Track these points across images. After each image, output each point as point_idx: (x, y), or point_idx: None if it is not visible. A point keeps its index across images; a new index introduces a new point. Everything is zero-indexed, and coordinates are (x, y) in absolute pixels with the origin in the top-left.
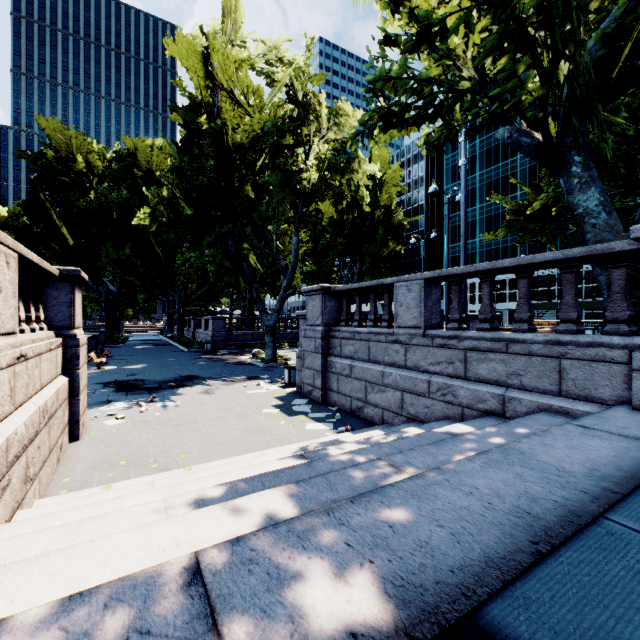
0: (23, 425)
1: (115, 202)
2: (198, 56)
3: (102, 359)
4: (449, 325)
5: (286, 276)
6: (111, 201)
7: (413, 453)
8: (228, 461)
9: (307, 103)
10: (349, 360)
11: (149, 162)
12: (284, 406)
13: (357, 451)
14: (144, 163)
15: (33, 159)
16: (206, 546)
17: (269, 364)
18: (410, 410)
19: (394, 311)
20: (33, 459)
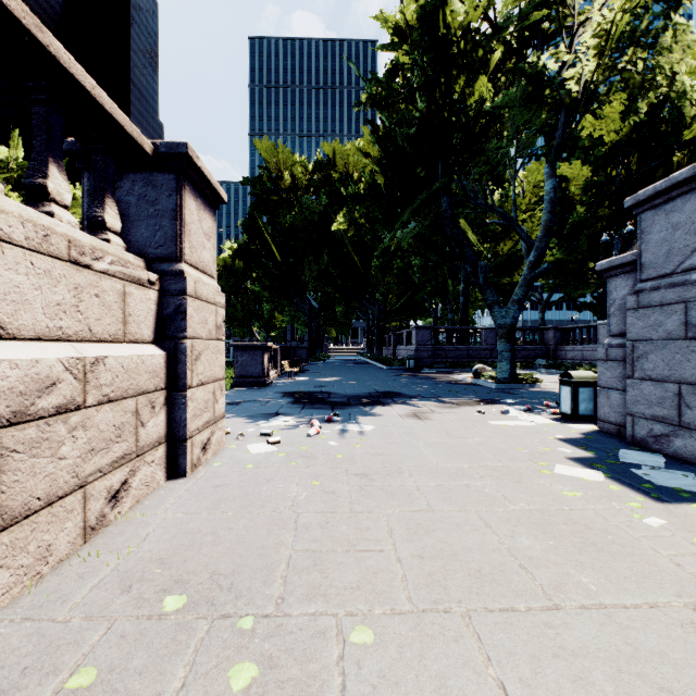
0: None
1: (316, 213)
2: None
3: (294, 368)
4: None
5: (533, 246)
6: (313, 212)
7: None
8: None
9: None
10: None
11: (348, 165)
12: (605, 464)
13: None
14: (343, 167)
15: (251, 185)
16: None
17: (505, 385)
18: None
19: None
20: None
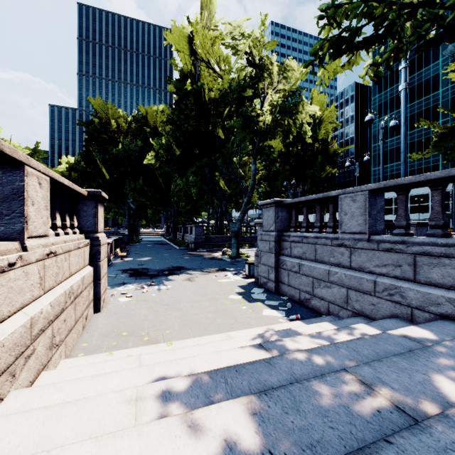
0: (49, 305)
1: (134, 149)
2: (184, 40)
3: (124, 253)
4: (395, 231)
5: (246, 194)
6: (131, 149)
7: (382, 366)
8: (200, 339)
9: (262, 65)
10: (298, 259)
11: (155, 121)
12: (245, 293)
13: (314, 350)
14: (151, 122)
15: (87, 125)
16: None
17: (234, 259)
18: (355, 305)
19: (339, 219)
20: (59, 330)
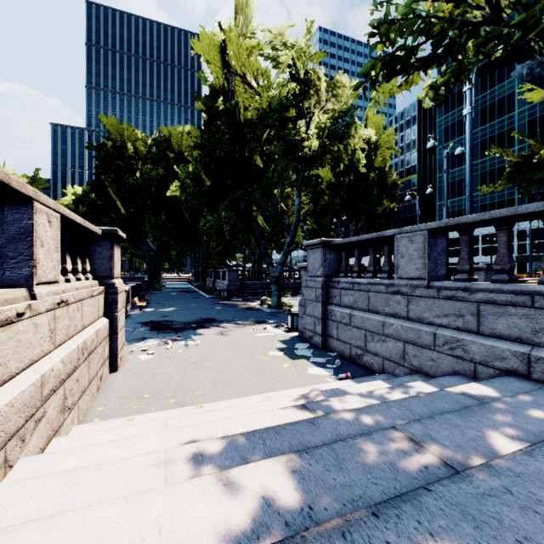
0: (60, 362)
1: (155, 178)
2: (216, 50)
3: (143, 303)
4: (457, 276)
5: (289, 233)
6: (152, 178)
7: (434, 423)
8: (235, 401)
9: (308, 80)
10: (348, 309)
11: (180, 145)
12: (287, 349)
13: (363, 409)
14: (176, 146)
15: (97, 149)
16: (190, 540)
17: (274, 310)
18: (413, 361)
19: (395, 262)
20: (71, 391)
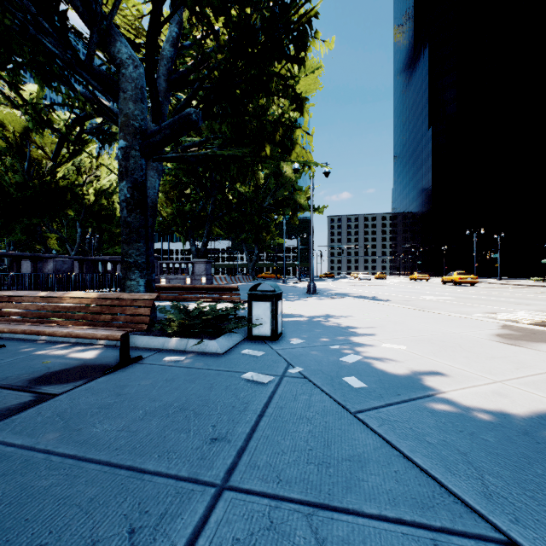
0: None
1: None
2: (21, 123)
3: None
4: (166, 274)
5: (74, 249)
6: None
7: None
8: None
9: None
10: None
11: None
12: None
13: None
14: None
15: None
16: None
17: None
18: None
19: None
20: None
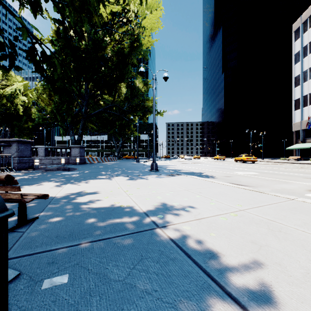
0: None
1: None
2: None
3: None
4: (50, 156)
5: None
6: None
7: None
8: None
9: None
10: None
11: None
12: None
13: None
14: None
15: None
16: None
17: None
18: None
19: (38, 153)
20: None
